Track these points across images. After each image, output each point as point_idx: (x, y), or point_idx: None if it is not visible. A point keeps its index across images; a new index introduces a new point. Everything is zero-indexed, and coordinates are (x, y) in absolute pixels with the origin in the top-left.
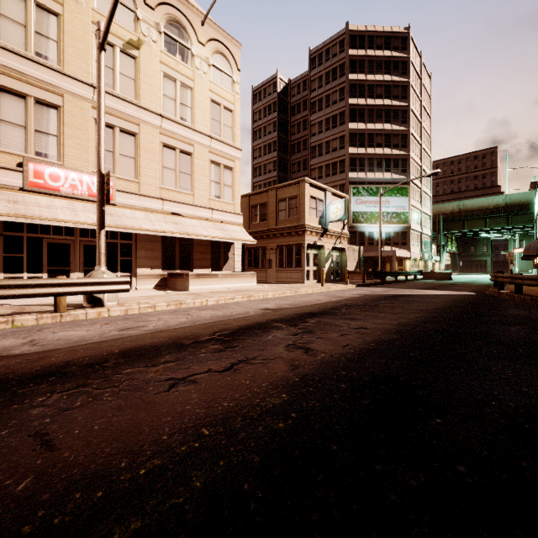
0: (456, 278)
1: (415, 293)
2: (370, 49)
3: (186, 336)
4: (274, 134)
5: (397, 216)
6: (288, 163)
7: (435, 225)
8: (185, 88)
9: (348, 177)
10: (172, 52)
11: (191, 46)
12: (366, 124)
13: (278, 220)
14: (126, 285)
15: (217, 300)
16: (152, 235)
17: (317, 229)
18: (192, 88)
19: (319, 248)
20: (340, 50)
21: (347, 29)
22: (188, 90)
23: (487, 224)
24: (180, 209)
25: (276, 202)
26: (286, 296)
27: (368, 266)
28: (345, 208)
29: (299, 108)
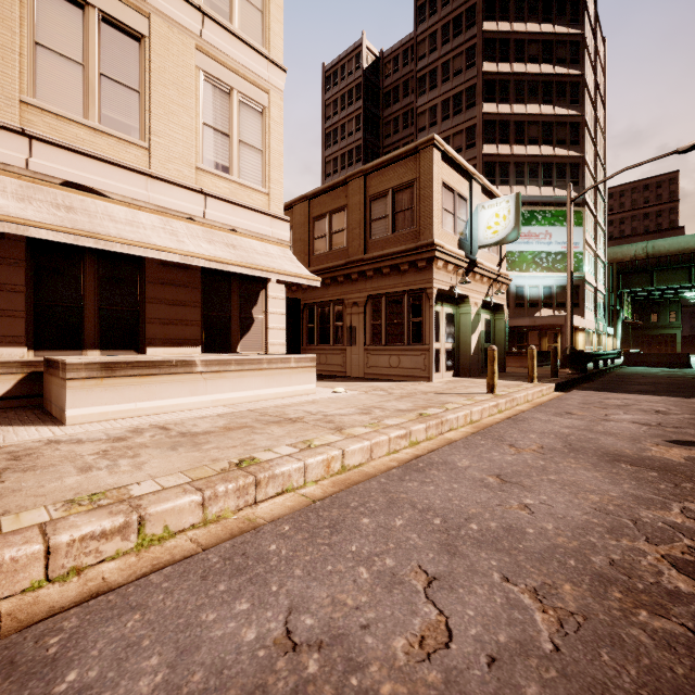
0: None
1: None
2: None
3: None
4: (357, 134)
5: (563, 259)
6: None
7: None
8: None
9: None
10: None
11: None
12: (511, 106)
13: (370, 242)
14: None
15: None
16: None
17: (457, 256)
18: None
19: (456, 302)
20: None
21: None
22: None
23: (693, 276)
24: (97, 177)
25: (366, 202)
26: (422, 460)
27: (510, 342)
28: (518, 212)
29: (397, 93)
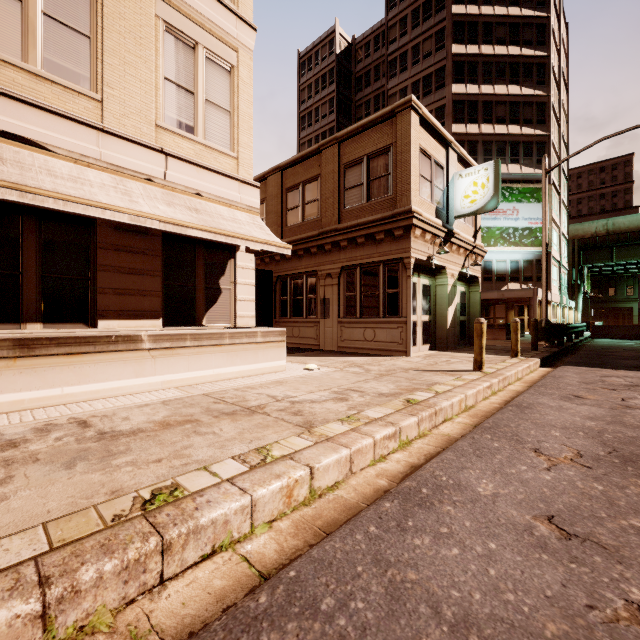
0: None
1: None
2: None
3: None
4: (331, 117)
5: (530, 234)
6: None
7: None
8: None
9: None
10: None
11: None
12: (479, 86)
13: (344, 211)
14: None
15: None
16: None
17: (435, 225)
18: None
19: (432, 273)
20: None
21: None
22: None
23: None
24: (38, 128)
25: (340, 170)
26: (425, 481)
27: None
28: (497, 180)
29: (368, 78)
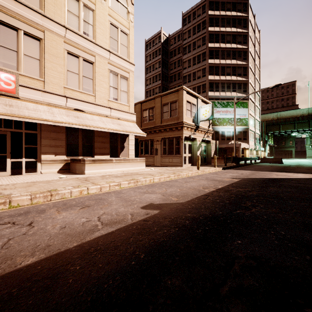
0: None
1: (283, 177)
2: (222, 10)
3: None
4: (159, 69)
5: (240, 121)
6: (168, 88)
7: (261, 128)
8: (87, 9)
9: (208, 95)
10: None
11: None
12: (219, 60)
13: (162, 119)
14: None
15: (100, 188)
16: (56, 127)
17: (191, 125)
18: (94, 10)
19: (192, 140)
20: (202, 12)
21: None
22: (90, 11)
23: (296, 127)
24: (82, 106)
25: (161, 106)
26: (171, 180)
27: (220, 153)
28: (212, 110)
29: (175, 52)
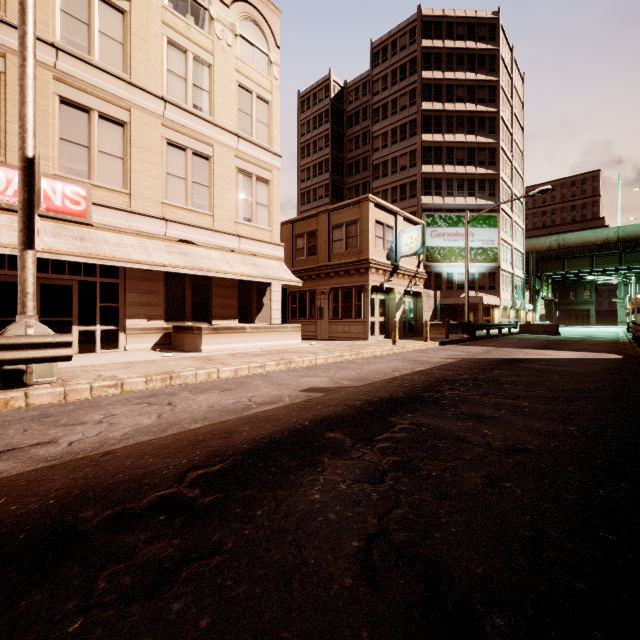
0: (561, 332)
1: (534, 356)
2: (448, 39)
3: (108, 488)
4: (326, 150)
5: (483, 252)
6: (344, 187)
7: (527, 265)
8: (200, 64)
9: (421, 203)
10: (181, 11)
11: (209, 5)
12: (443, 136)
13: (332, 254)
14: (65, 349)
15: (235, 370)
16: (150, 272)
17: (385, 265)
18: (211, 65)
19: (386, 292)
20: (410, 42)
21: (420, 13)
22: (205, 67)
23: (594, 263)
24: (192, 235)
25: (330, 229)
26: (344, 361)
27: (445, 316)
28: (423, 237)
29: (358, 117)
